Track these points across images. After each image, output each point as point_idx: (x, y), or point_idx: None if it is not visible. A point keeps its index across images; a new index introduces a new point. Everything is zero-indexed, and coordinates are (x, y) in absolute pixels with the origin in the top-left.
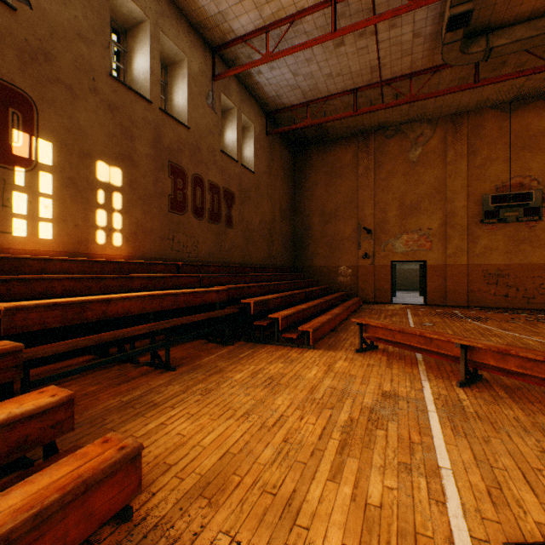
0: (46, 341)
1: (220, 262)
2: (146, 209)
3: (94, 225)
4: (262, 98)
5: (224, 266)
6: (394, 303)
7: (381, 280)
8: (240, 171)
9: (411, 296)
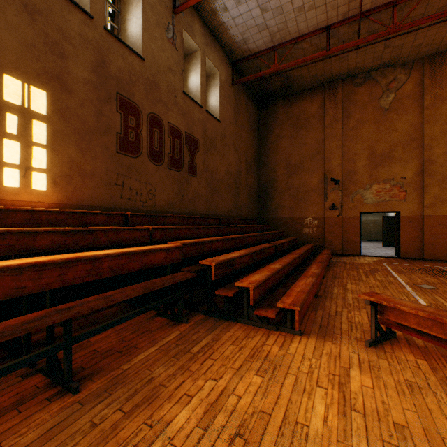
0: None
1: (182, 213)
2: (84, 147)
3: None
4: (228, 43)
5: (185, 217)
6: (363, 255)
7: (349, 232)
8: (204, 117)
9: (374, 247)
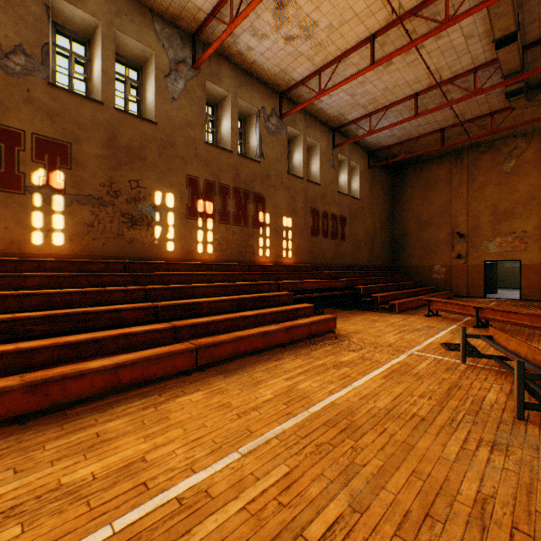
0: None
1: (337, 264)
2: (300, 237)
3: (282, 248)
4: (365, 145)
5: (340, 267)
6: (487, 297)
7: (473, 277)
8: (350, 201)
9: (516, 294)
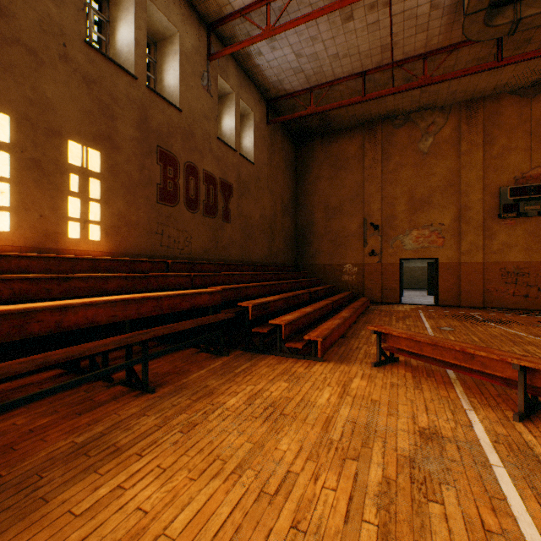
0: (1, 355)
1: (217, 260)
2: (129, 199)
3: (65, 215)
4: (263, 83)
5: (220, 264)
6: (403, 303)
7: (388, 279)
8: (239, 161)
9: (419, 296)
